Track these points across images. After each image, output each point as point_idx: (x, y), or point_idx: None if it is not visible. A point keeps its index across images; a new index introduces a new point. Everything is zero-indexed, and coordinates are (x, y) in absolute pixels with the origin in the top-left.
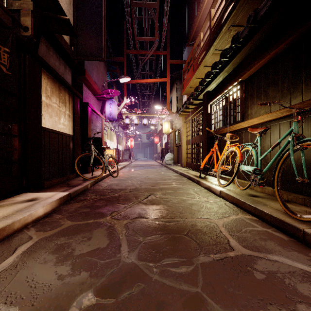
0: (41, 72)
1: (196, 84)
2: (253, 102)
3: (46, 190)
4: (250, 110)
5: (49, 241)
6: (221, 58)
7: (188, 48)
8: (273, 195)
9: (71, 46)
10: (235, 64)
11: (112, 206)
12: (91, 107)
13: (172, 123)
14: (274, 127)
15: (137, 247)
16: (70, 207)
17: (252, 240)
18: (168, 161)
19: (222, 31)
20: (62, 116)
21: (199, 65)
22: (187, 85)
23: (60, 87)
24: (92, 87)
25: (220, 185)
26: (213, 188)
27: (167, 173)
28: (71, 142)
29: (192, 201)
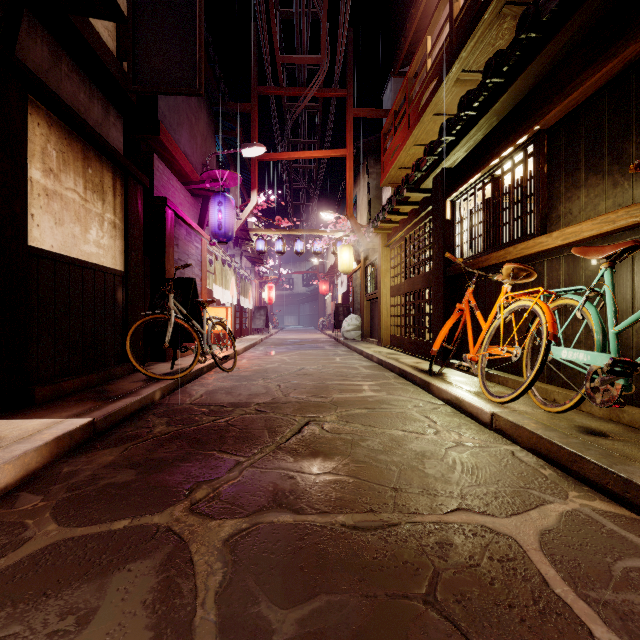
0: (25, 105)
1: (412, 160)
2: (575, 182)
3: (35, 411)
4: (566, 203)
5: None
6: (486, 77)
7: (395, 84)
8: None
9: (120, 60)
10: (522, 92)
11: (202, 463)
12: (174, 209)
13: (358, 249)
14: None
15: None
16: (82, 466)
17: None
18: (350, 333)
19: (484, 19)
20: (94, 224)
21: (424, 113)
22: (394, 162)
23: (89, 152)
24: (177, 164)
25: (490, 399)
26: (469, 404)
27: (349, 360)
28: (119, 288)
29: (420, 444)
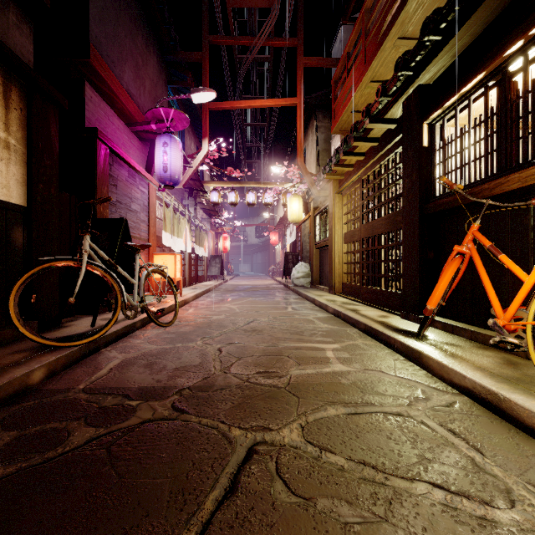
0: None
1: (366, 102)
2: None
3: None
4: None
5: None
6: None
7: (345, 34)
8: None
9: None
10: None
11: None
12: (108, 144)
13: (306, 201)
14: None
15: None
16: None
17: None
18: (300, 280)
19: None
20: None
21: (387, 36)
22: (347, 104)
23: None
24: (118, 101)
25: None
26: (529, 412)
27: (302, 309)
28: (16, 226)
29: None
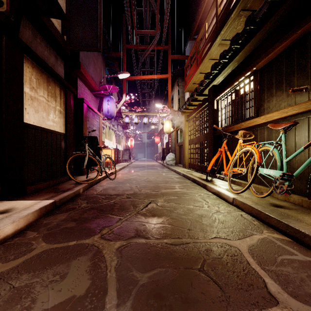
0: (23, 59)
1: (199, 80)
2: (271, 93)
3: (28, 197)
4: (267, 103)
5: (4, 282)
6: (231, 45)
7: (191, 43)
8: (302, 205)
9: (63, 35)
10: (248, 52)
11: (104, 219)
12: (87, 104)
13: (173, 122)
14: (301, 122)
15: (130, 296)
16: (51, 220)
17: (298, 281)
18: (170, 162)
19: (231, 17)
20: (51, 111)
21: (204, 58)
22: (190, 81)
23: (49, 79)
24: (88, 82)
25: (232, 191)
26: (223, 194)
27: (169, 174)
28: (62, 141)
29: (200, 211)
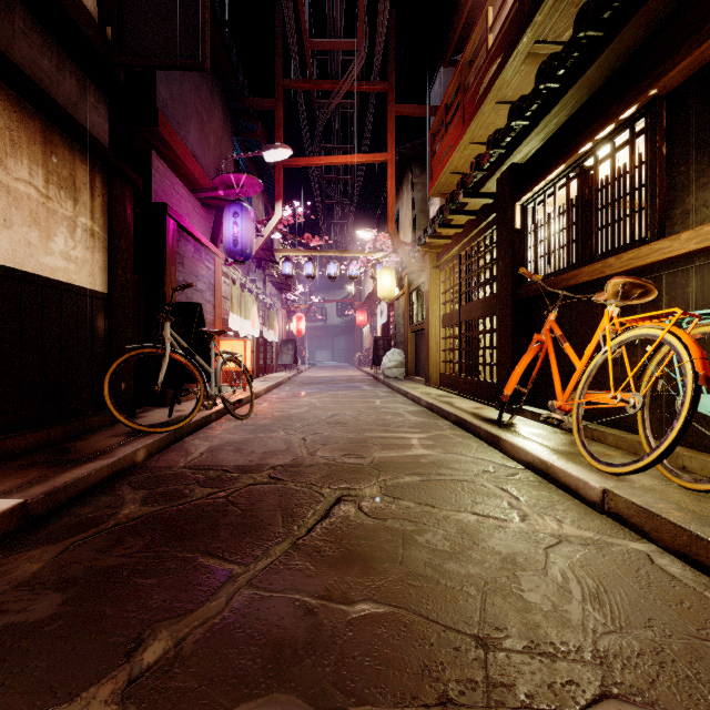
0: None
1: (467, 164)
2: None
3: None
4: (698, 192)
5: None
6: (580, 28)
7: (445, 76)
8: None
9: (103, 24)
10: (628, 49)
11: (173, 578)
12: (177, 219)
13: (400, 273)
14: None
15: None
16: None
17: None
18: (392, 370)
19: None
20: (60, 230)
21: (484, 100)
22: (445, 165)
23: (53, 135)
24: (183, 166)
25: (596, 466)
26: (563, 472)
27: (392, 403)
28: (99, 314)
29: (505, 539)
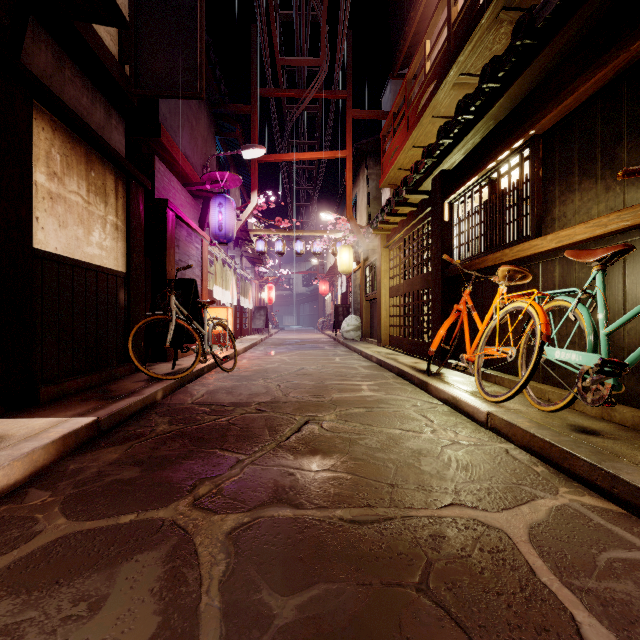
0: (30, 111)
1: (411, 162)
2: (569, 185)
3: (40, 410)
4: (560, 206)
5: None
6: (483, 82)
7: (394, 85)
8: None
9: (122, 64)
10: (517, 97)
11: (205, 460)
12: (175, 211)
13: (357, 250)
14: (638, 246)
15: None
16: (88, 463)
17: None
18: (350, 333)
19: (481, 24)
20: (96, 226)
21: (422, 115)
22: (393, 163)
23: (92, 155)
24: (178, 166)
25: (486, 398)
26: (465, 403)
27: (349, 360)
28: (121, 289)
29: (417, 442)
